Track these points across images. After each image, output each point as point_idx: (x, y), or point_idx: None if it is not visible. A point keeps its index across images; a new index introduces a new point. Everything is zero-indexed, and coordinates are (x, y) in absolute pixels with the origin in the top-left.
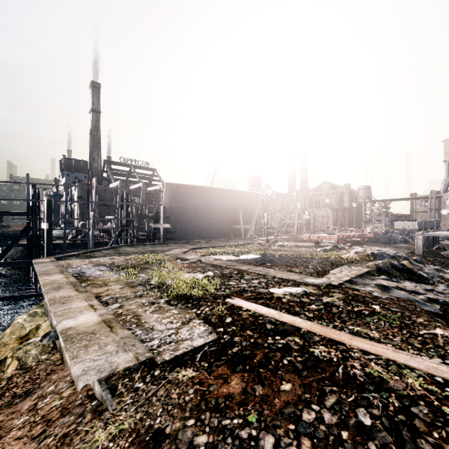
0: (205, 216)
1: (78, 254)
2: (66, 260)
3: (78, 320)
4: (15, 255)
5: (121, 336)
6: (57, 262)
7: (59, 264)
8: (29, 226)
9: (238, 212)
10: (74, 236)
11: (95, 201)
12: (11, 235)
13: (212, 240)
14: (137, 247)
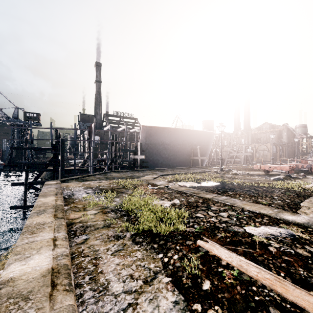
0: (170, 150)
1: (78, 178)
2: (67, 182)
3: (27, 266)
4: (46, 176)
5: (56, 312)
6: (59, 185)
7: (59, 186)
8: (54, 157)
9: (196, 147)
10: (82, 164)
11: (93, 140)
12: (39, 163)
13: (176, 168)
14: (120, 173)
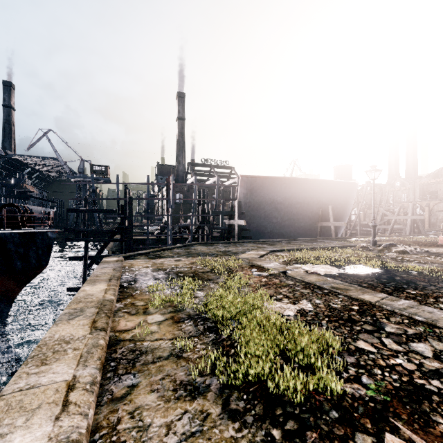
0: (285, 211)
1: (149, 252)
2: (133, 260)
3: None
4: (114, 248)
5: None
6: (120, 263)
7: (119, 265)
8: (122, 222)
9: (326, 207)
10: (159, 232)
11: (172, 198)
12: (101, 231)
13: (294, 240)
14: (209, 246)
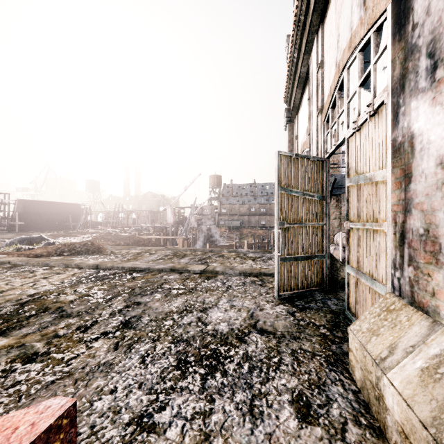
0: (45, 217)
1: None
2: None
3: None
4: None
5: None
6: None
7: None
8: None
9: (69, 215)
10: None
11: None
12: None
13: (50, 231)
14: (6, 233)
